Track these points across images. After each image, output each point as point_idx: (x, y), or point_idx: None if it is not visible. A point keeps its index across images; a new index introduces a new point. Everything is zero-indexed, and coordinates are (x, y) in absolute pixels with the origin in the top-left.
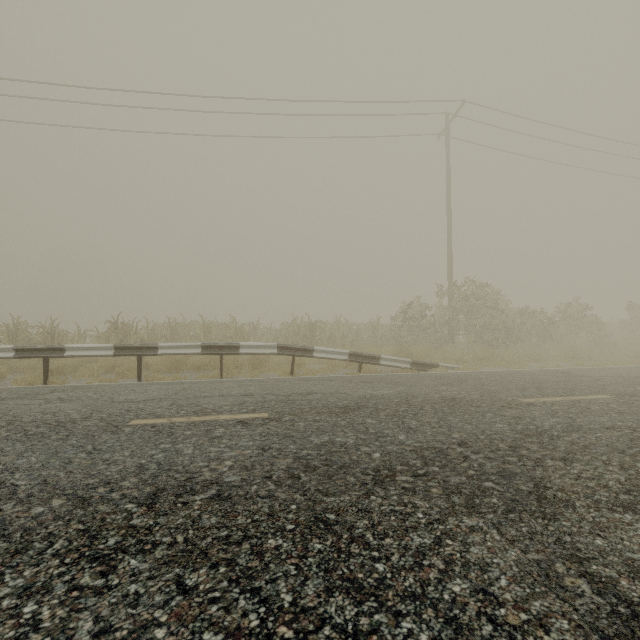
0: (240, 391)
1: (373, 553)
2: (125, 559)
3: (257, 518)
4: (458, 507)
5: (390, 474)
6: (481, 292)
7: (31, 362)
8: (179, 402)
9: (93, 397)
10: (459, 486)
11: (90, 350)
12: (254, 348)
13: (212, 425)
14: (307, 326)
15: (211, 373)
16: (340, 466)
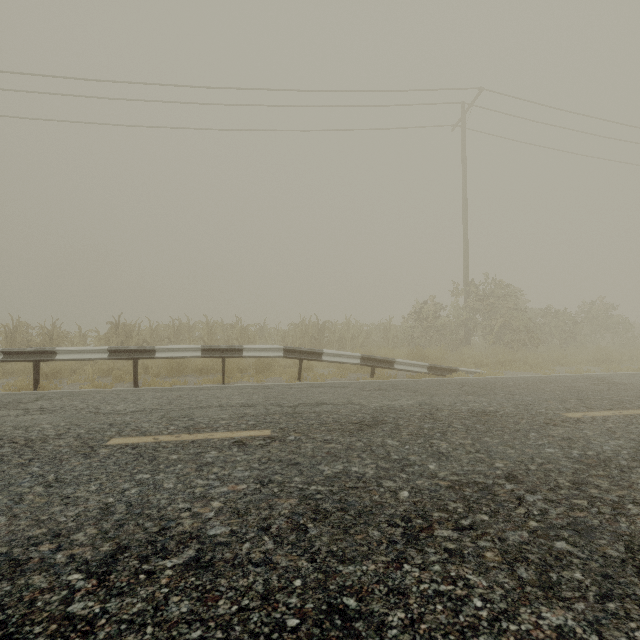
0: (241, 400)
1: None
2: None
3: (246, 604)
4: (529, 587)
5: (425, 526)
6: (500, 291)
7: (26, 365)
8: (171, 414)
9: (78, 407)
10: (522, 548)
11: (83, 353)
12: (258, 351)
13: (203, 446)
14: (315, 327)
15: (213, 377)
16: (359, 511)
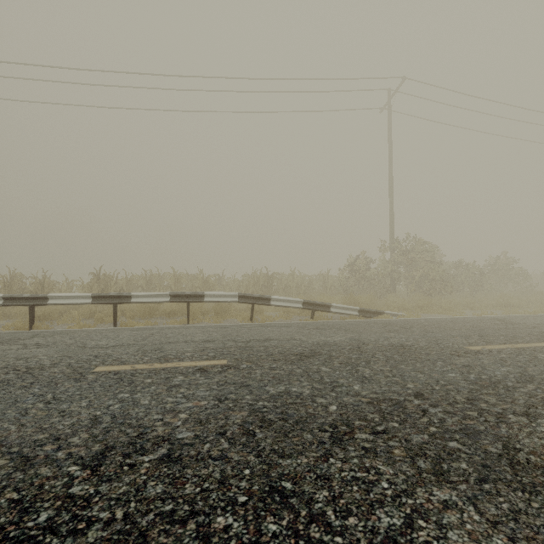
0: (203, 337)
1: (336, 539)
2: (52, 543)
3: (207, 486)
4: (425, 474)
5: (348, 431)
6: (420, 247)
7: (22, 309)
8: (145, 348)
9: (68, 342)
10: (422, 446)
11: (70, 299)
12: (217, 297)
13: (172, 372)
14: (265, 277)
15: (180, 319)
16: (296, 420)
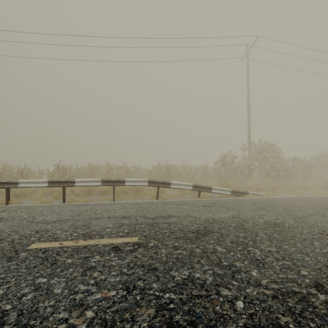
0: (122, 213)
1: None
2: None
3: None
4: None
5: None
6: (268, 148)
7: None
8: (77, 223)
9: (23, 217)
10: None
11: (34, 183)
12: (134, 182)
13: (91, 251)
14: (166, 168)
15: (109, 196)
16: (206, 326)
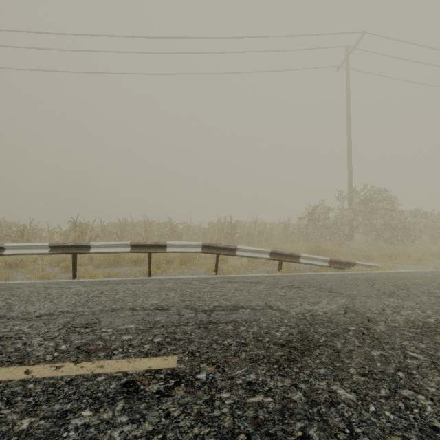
0: (157, 300)
1: None
2: None
3: None
4: None
5: None
6: (379, 196)
7: None
8: (76, 321)
9: None
10: None
11: (28, 248)
12: (180, 247)
13: (79, 394)
14: (229, 225)
15: (144, 267)
16: None
